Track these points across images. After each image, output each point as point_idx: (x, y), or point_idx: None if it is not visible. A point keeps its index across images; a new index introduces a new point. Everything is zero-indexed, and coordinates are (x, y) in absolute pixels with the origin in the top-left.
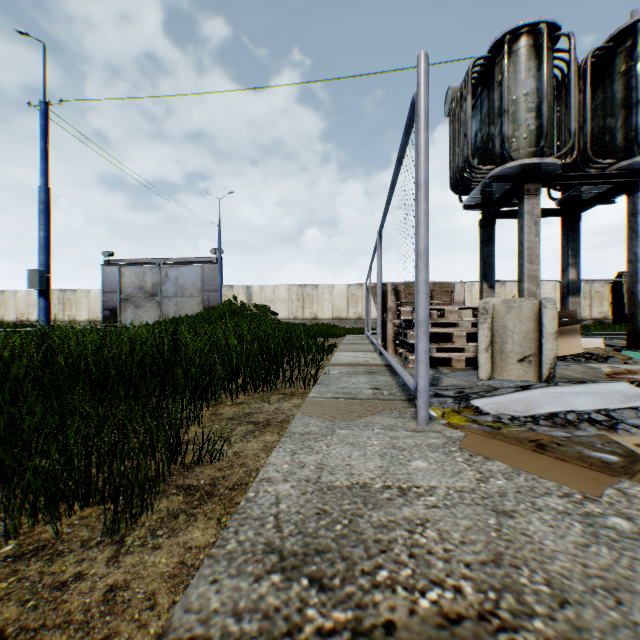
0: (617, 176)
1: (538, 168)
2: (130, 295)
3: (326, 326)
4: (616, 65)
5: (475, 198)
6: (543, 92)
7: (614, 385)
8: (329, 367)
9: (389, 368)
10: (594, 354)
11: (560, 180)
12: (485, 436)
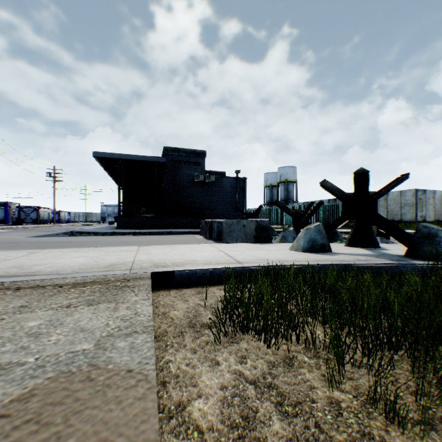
0: None
1: None
2: None
3: None
4: None
5: None
6: None
7: None
8: None
9: None
10: None
11: None
12: None
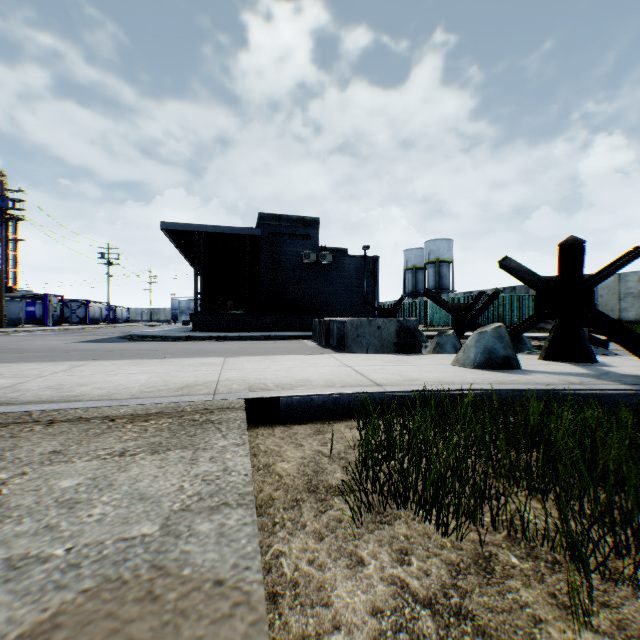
0: None
1: None
2: None
3: None
4: None
5: None
6: None
7: None
8: None
9: None
10: None
11: None
12: None
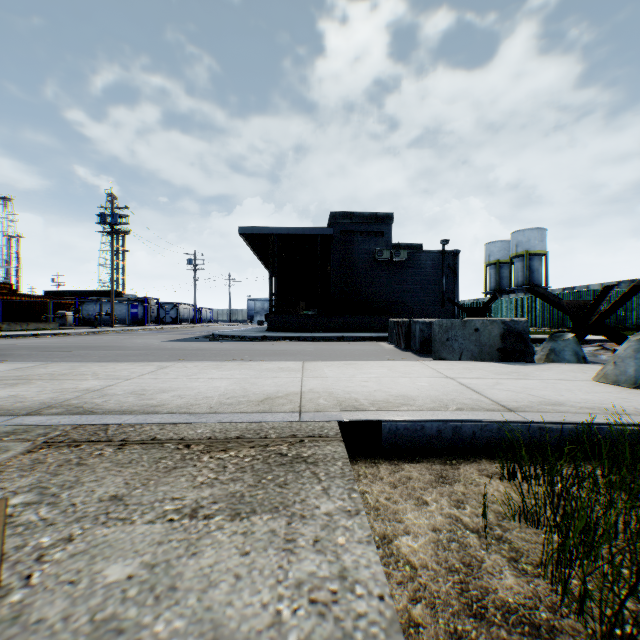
0: None
1: None
2: None
3: None
4: None
5: None
6: None
7: None
8: None
9: None
10: None
11: None
12: None
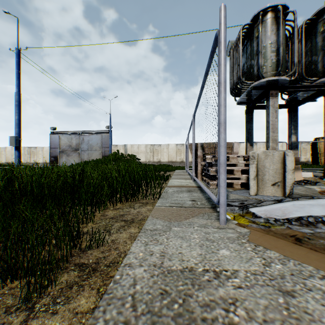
0: (318, 86)
1: (277, 82)
2: (64, 149)
3: (165, 165)
4: (318, 28)
5: (243, 98)
6: (280, 42)
7: (324, 198)
8: (167, 188)
9: (199, 188)
10: (307, 180)
11: (288, 88)
12: (261, 231)
